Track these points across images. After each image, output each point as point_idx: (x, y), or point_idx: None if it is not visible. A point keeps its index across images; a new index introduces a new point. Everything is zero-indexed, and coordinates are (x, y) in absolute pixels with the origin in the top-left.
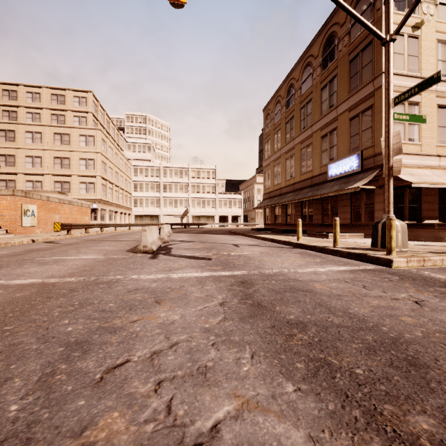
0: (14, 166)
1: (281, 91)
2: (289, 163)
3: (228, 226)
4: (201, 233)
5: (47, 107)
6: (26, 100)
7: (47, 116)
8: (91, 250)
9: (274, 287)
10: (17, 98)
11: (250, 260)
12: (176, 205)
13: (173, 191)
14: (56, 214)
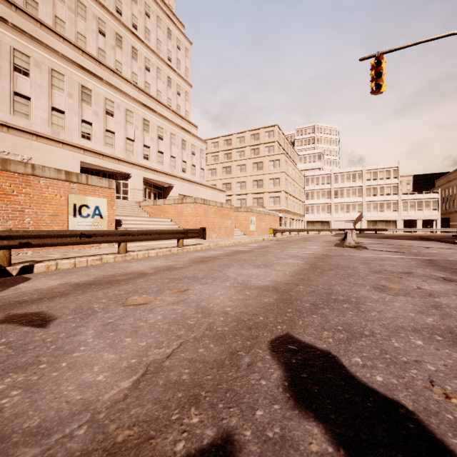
0: (230, 190)
1: None
2: None
3: (417, 232)
4: (383, 238)
5: (248, 145)
6: (236, 144)
7: (248, 152)
8: (310, 245)
9: (451, 263)
10: (231, 144)
11: (439, 255)
12: (348, 211)
13: (345, 196)
14: (263, 222)
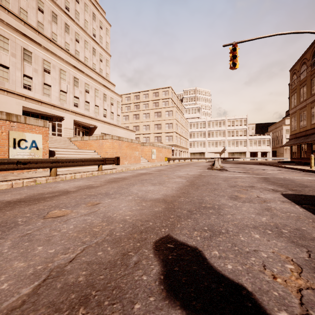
0: (139, 130)
1: (306, 55)
2: (314, 110)
3: (258, 159)
4: (237, 164)
5: (151, 100)
6: (143, 98)
7: (151, 104)
8: (191, 168)
9: (277, 179)
10: (139, 98)
11: (270, 174)
12: (216, 146)
13: (214, 136)
14: (161, 153)
